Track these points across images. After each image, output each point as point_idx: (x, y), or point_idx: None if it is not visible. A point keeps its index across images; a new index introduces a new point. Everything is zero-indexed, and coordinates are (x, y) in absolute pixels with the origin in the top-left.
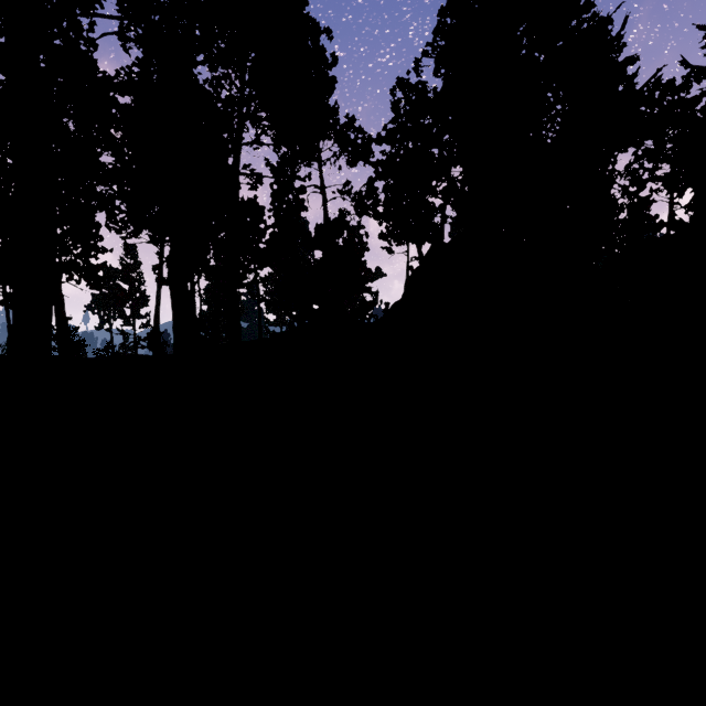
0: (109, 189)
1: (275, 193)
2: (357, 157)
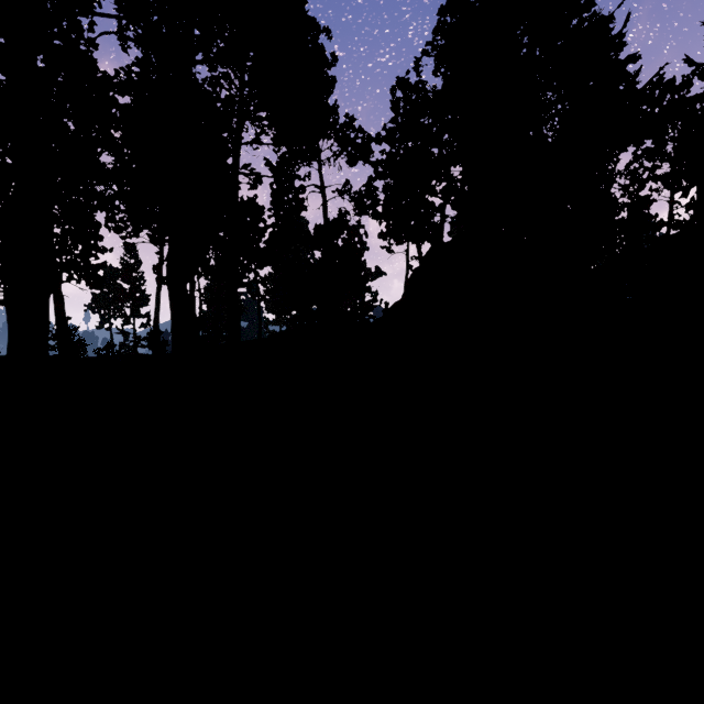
0: (109, 188)
1: (274, 193)
2: (357, 156)
